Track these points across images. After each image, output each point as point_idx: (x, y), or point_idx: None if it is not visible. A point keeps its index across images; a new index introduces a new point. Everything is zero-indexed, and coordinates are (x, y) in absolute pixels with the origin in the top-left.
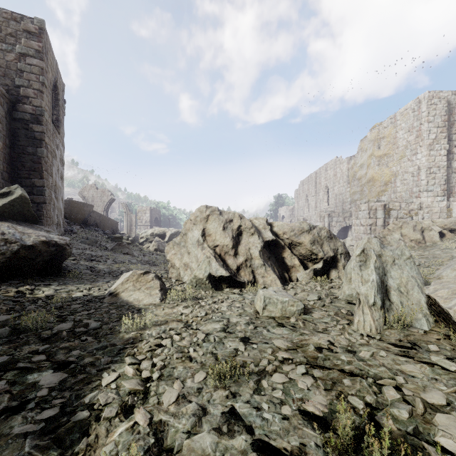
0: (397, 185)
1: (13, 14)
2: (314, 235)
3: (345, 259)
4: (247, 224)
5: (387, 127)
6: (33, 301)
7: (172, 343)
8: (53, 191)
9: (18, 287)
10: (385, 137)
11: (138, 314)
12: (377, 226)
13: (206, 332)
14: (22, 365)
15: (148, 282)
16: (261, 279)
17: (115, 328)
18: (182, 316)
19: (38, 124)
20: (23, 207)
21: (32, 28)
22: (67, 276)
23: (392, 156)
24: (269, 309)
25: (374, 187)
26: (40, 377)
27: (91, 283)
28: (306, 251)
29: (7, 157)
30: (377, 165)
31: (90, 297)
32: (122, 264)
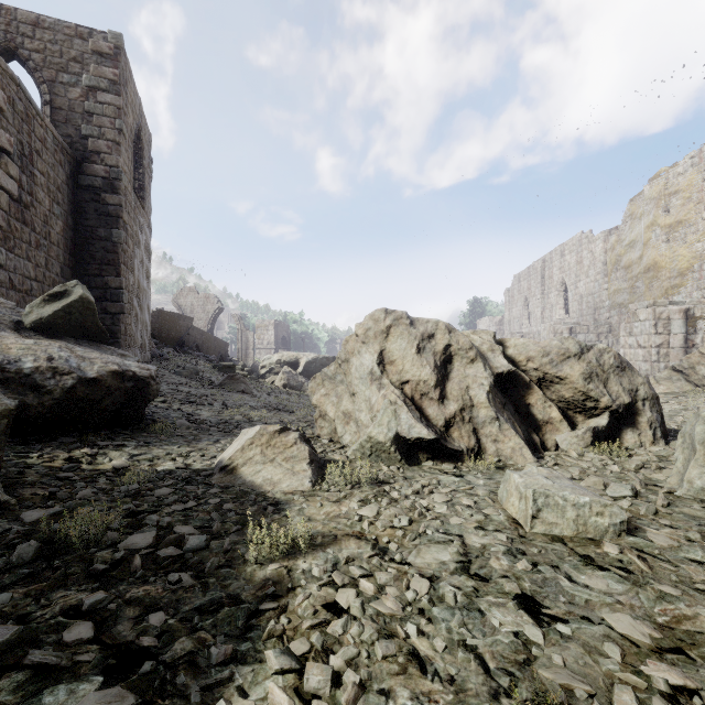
0: (704, 275)
1: (79, 28)
2: (590, 363)
3: (653, 410)
4: (462, 343)
5: (685, 174)
6: (92, 477)
7: (362, 605)
8: (134, 295)
9: (72, 450)
10: (681, 192)
11: (276, 515)
12: (671, 348)
13: (427, 572)
14: (37, 657)
15: (288, 448)
16: (491, 446)
17: (236, 550)
18: (363, 525)
19: (114, 193)
20: (86, 316)
21: (105, 48)
22: (151, 429)
23: (694, 224)
24: (547, 519)
25: (657, 279)
26: (73, 699)
27: (189, 444)
28: (573, 394)
29: (70, 244)
30: (663, 242)
31: (188, 472)
32: (237, 410)
